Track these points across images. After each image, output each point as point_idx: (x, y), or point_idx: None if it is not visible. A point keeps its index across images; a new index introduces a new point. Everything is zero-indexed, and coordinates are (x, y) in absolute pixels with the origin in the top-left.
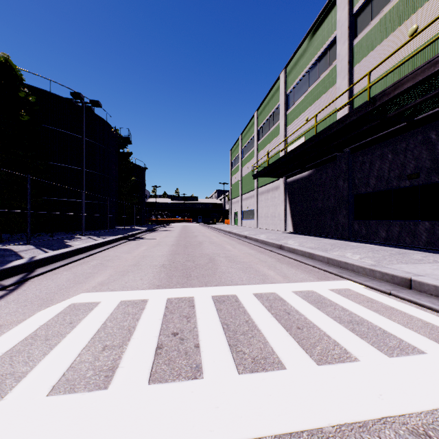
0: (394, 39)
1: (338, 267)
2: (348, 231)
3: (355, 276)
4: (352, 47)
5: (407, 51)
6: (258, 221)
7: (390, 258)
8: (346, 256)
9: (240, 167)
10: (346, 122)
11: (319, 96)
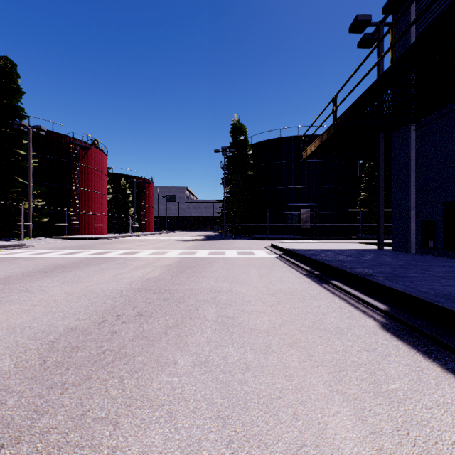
0: None
1: None
2: None
3: None
4: None
5: None
6: None
7: None
8: None
9: None
10: None
11: None
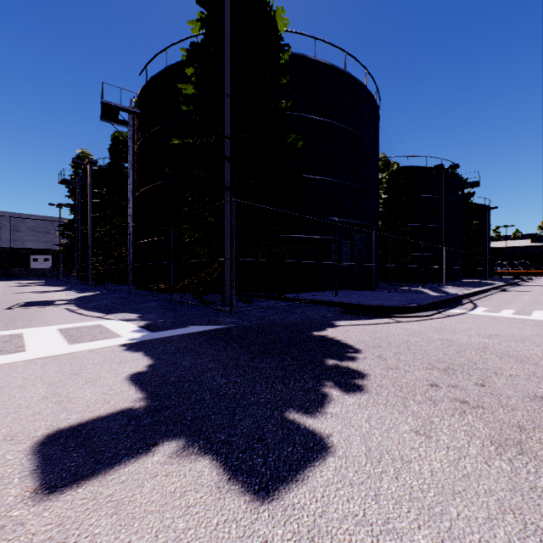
0: None
1: None
2: None
3: None
4: None
5: None
6: None
7: None
8: None
9: None
10: None
11: None
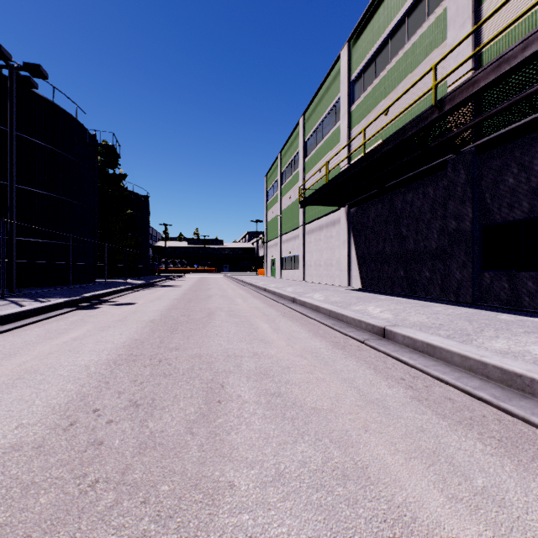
0: None
1: None
2: (473, 290)
3: None
4: None
5: None
6: (306, 272)
7: None
8: None
9: (279, 197)
10: (524, 54)
11: (409, 70)
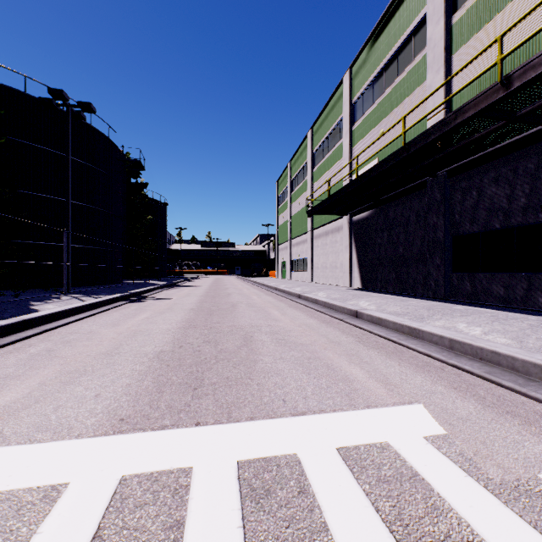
0: (518, 6)
1: (476, 359)
2: (445, 288)
3: (530, 385)
4: (451, 27)
5: (541, 21)
6: (314, 274)
7: (536, 333)
8: (459, 328)
9: (289, 203)
10: (455, 122)
11: (399, 101)
